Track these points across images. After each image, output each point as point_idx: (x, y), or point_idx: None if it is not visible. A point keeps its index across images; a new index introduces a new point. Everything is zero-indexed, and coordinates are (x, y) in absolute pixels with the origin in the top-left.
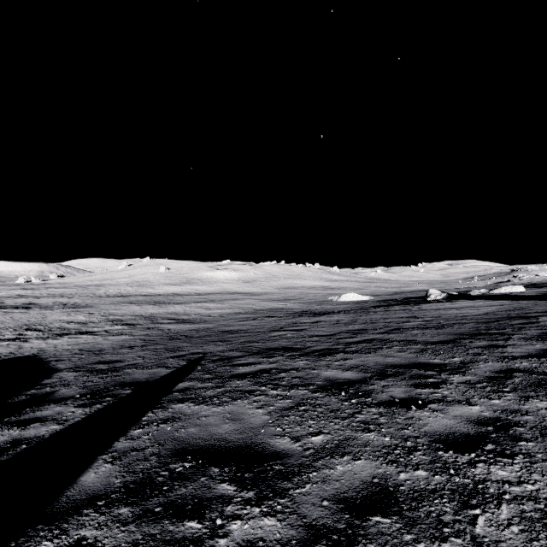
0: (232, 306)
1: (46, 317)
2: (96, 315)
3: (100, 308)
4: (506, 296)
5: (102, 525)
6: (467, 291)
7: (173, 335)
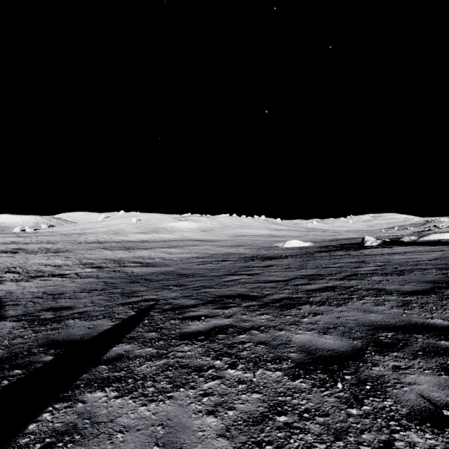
0: (191, 251)
1: (28, 261)
2: (71, 259)
3: (77, 253)
4: (438, 242)
5: None
6: (395, 238)
7: (135, 278)
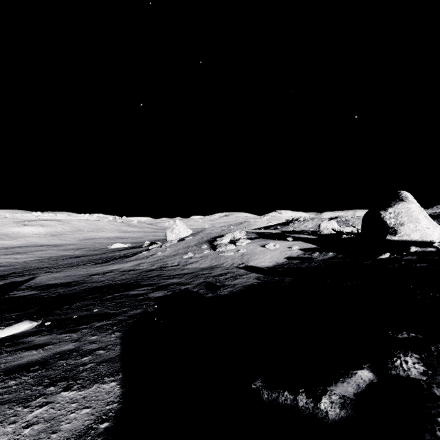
0: (35, 256)
1: None
2: None
3: None
4: None
5: (5, 278)
6: None
7: None
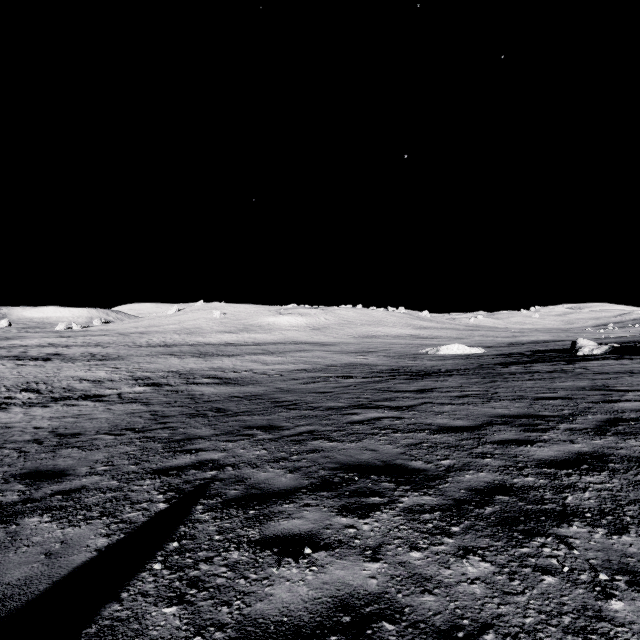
0: (296, 360)
1: (60, 372)
2: (121, 371)
3: (131, 361)
4: None
5: None
6: (624, 341)
7: (202, 406)
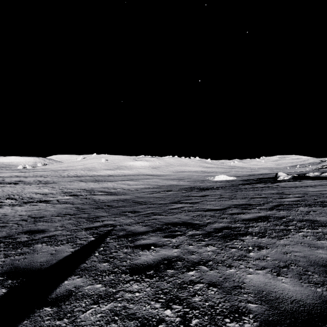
0: (144, 183)
1: (24, 190)
2: (56, 189)
3: (60, 184)
4: None
5: None
6: (300, 173)
7: (100, 204)
